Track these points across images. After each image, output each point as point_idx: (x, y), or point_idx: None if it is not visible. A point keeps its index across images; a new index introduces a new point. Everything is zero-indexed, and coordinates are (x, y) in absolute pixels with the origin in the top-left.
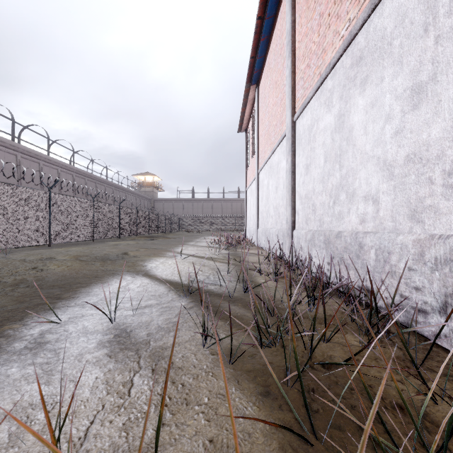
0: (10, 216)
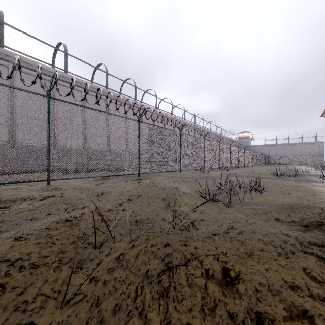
0: (246, 158)
